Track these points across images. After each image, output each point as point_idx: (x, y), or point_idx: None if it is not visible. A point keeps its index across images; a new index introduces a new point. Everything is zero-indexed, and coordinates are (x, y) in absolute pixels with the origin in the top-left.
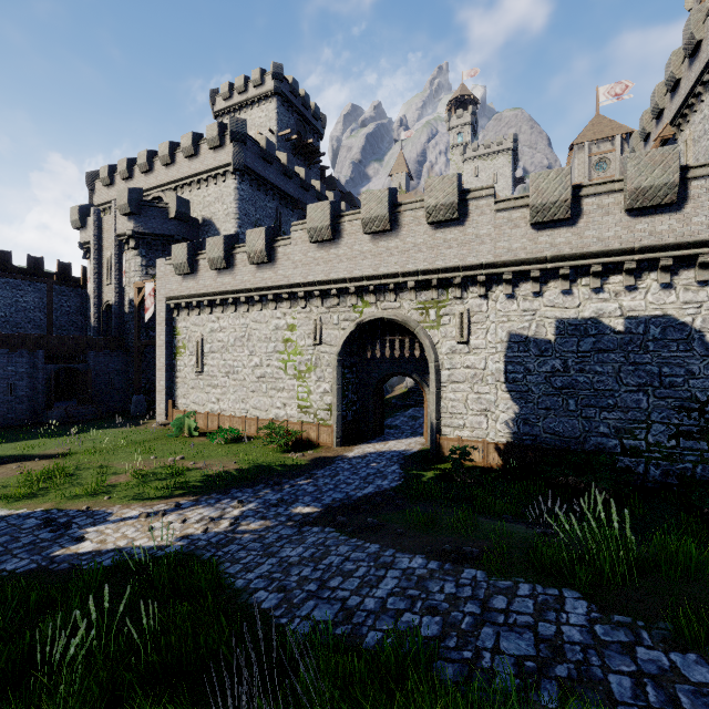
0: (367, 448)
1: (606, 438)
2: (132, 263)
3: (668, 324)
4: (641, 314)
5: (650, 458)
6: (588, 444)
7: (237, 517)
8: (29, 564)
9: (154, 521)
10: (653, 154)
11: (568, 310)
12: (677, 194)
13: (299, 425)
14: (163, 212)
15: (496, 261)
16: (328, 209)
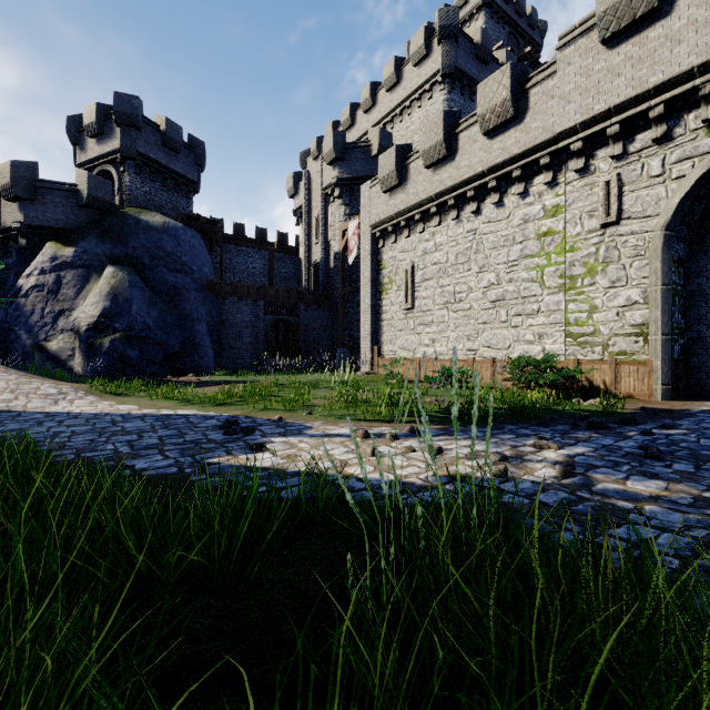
0: None
1: None
2: (336, 214)
3: None
4: None
5: None
6: None
7: (570, 462)
8: (168, 466)
9: (378, 443)
10: None
11: None
12: None
13: (571, 365)
14: (365, 151)
15: None
16: None
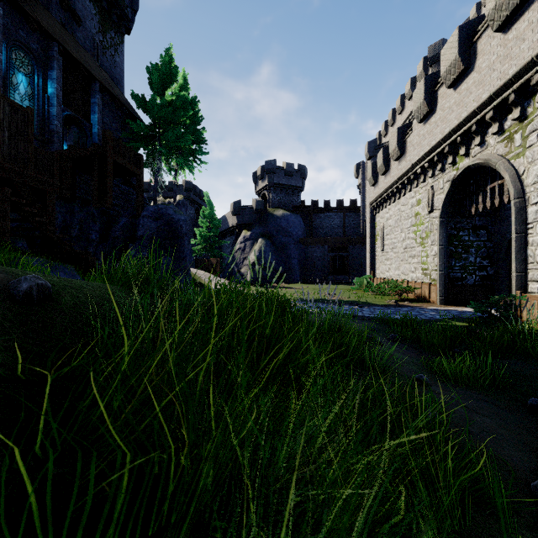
0: (467, 309)
1: None
2: None
3: None
4: None
5: None
6: None
7: None
8: None
9: None
10: None
11: None
12: None
13: (419, 285)
14: None
15: None
16: (422, 86)
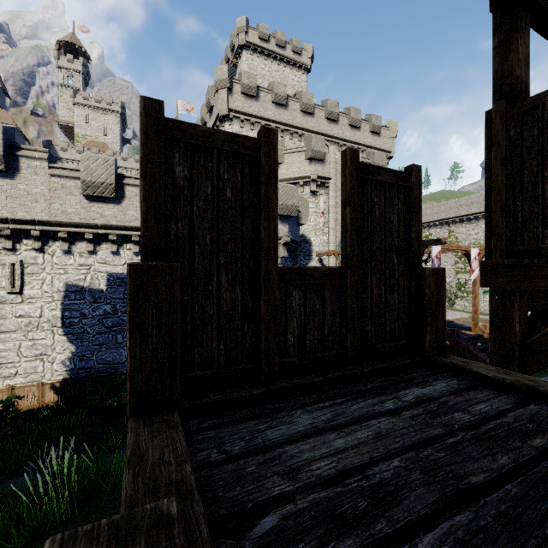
0: None
1: None
2: None
3: None
4: None
5: None
6: None
7: None
8: None
9: None
10: None
11: (117, 267)
12: None
13: None
14: None
15: (51, 220)
16: None
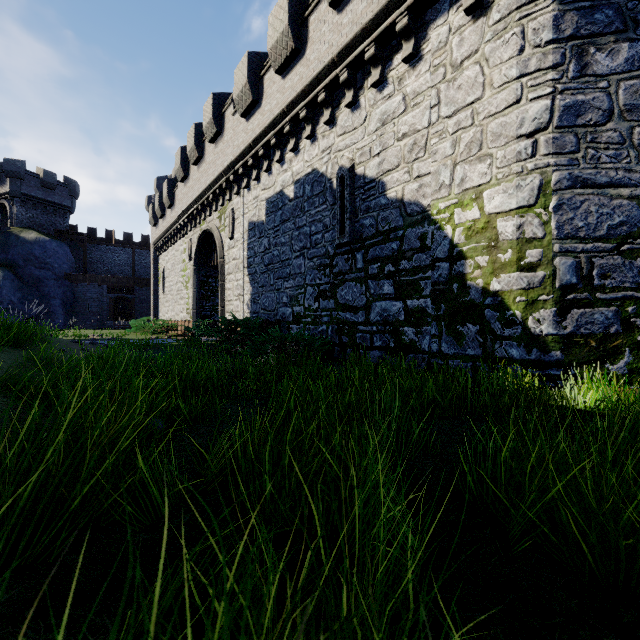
0: None
1: (286, 307)
2: None
3: (314, 179)
4: (302, 175)
5: (306, 323)
6: (279, 316)
7: None
8: None
9: None
10: (277, 7)
11: (271, 189)
12: (293, 38)
13: (184, 323)
14: None
15: (233, 160)
16: (179, 153)
